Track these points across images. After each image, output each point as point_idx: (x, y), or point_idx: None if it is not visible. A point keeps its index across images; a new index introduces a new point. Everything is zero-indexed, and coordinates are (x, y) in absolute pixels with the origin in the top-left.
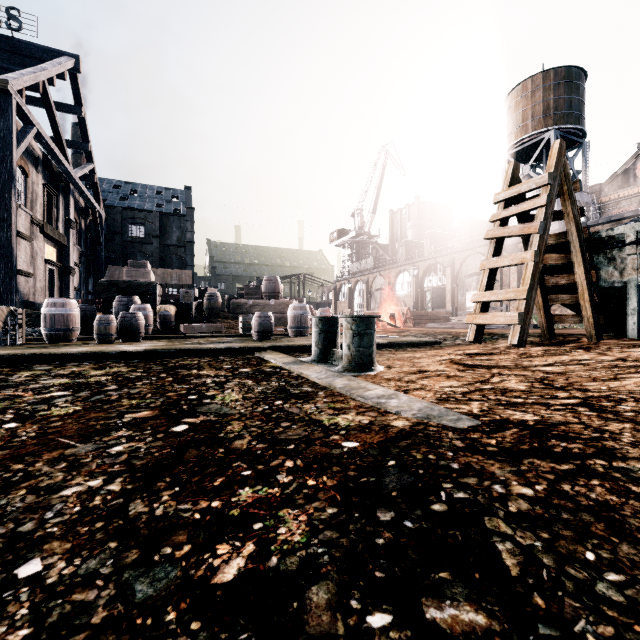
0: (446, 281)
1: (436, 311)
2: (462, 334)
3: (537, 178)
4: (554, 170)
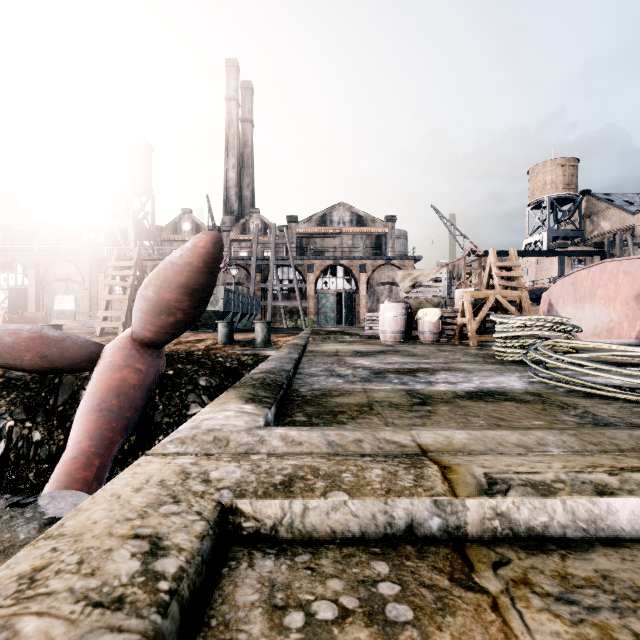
0: (29, 282)
1: (33, 315)
2: (78, 333)
3: (130, 262)
4: (137, 261)
